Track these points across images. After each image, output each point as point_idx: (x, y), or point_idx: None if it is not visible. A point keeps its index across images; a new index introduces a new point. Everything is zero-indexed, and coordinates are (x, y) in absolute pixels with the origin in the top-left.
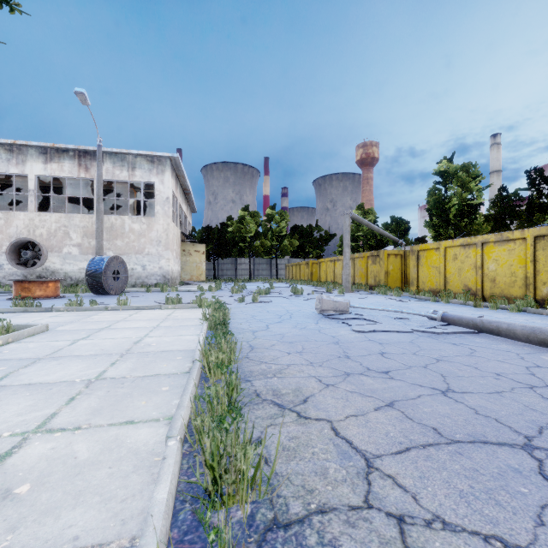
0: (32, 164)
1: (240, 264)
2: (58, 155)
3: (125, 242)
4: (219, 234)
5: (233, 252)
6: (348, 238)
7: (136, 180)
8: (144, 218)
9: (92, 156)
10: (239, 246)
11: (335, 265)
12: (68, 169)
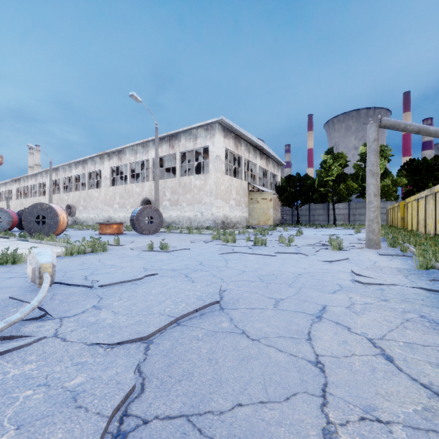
0: (151, 152)
1: (332, 209)
2: (161, 142)
3: (191, 195)
4: (299, 181)
5: (314, 197)
6: (373, 161)
7: (197, 147)
8: (202, 176)
9: (175, 137)
10: (319, 191)
11: (418, 205)
12: (164, 150)
